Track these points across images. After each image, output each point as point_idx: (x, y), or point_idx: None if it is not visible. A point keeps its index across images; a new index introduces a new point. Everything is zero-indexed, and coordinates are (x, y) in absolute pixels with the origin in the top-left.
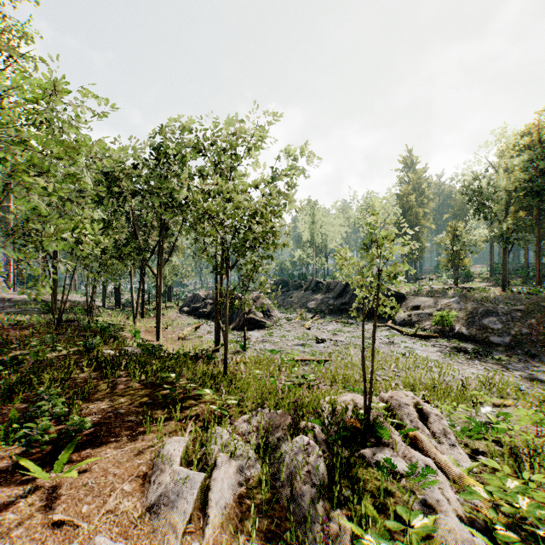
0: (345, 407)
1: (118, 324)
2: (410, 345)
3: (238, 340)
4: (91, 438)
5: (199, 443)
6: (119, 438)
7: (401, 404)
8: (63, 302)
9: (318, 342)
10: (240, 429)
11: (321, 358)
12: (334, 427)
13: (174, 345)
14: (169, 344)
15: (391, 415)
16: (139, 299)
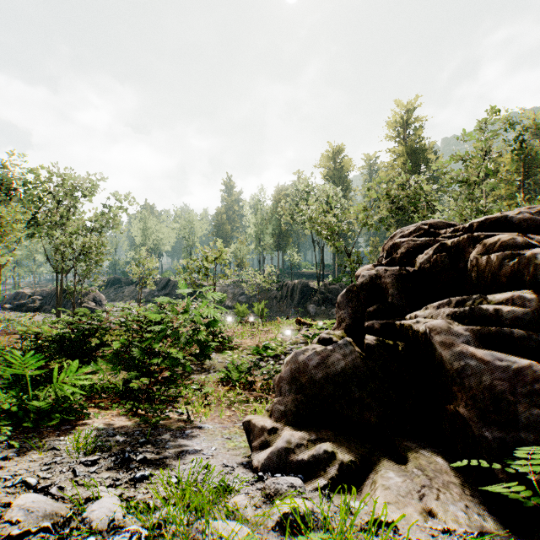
0: None
1: None
2: None
3: None
4: None
5: None
6: None
7: None
8: None
9: None
10: None
11: None
12: None
13: None
14: None
15: None
16: None
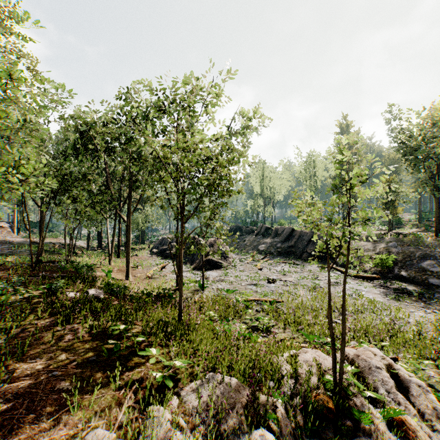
0: (308, 370)
1: (94, 264)
2: (354, 286)
3: (197, 279)
4: (4, 419)
5: (129, 439)
6: (37, 420)
7: (371, 366)
8: (54, 244)
9: (269, 282)
10: (187, 404)
11: (273, 299)
12: (299, 403)
13: (140, 283)
14: (136, 283)
15: (360, 379)
16: (113, 242)
